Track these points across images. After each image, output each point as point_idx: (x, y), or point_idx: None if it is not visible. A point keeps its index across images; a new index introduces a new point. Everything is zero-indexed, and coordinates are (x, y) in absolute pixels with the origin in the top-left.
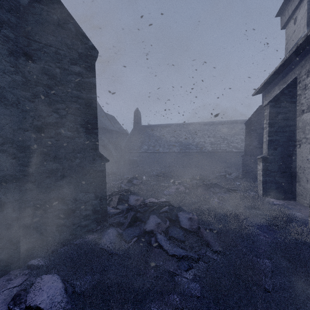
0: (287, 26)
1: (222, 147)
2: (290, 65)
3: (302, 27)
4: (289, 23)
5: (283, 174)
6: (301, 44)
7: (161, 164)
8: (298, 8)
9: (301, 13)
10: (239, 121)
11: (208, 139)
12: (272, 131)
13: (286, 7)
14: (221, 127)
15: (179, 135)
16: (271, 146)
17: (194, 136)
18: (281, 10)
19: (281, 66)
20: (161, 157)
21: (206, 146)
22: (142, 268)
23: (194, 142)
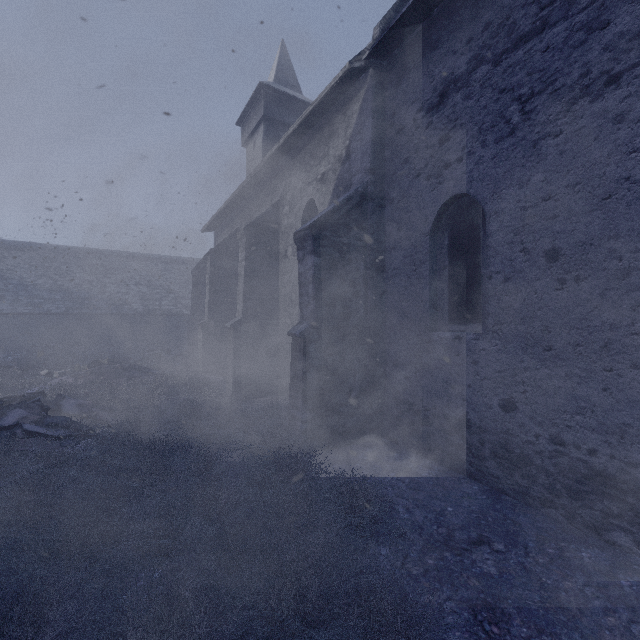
0: (248, 147)
1: (164, 307)
2: (235, 210)
3: (259, 160)
4: (250, 144)
5: (225, 343)
6: (237, 195)
7: (5, 343)
8: (256, 132)
9: (259, 141)
10: (197, 261)
11: (136, 288)
12: (214, 289)
13: (246, 120)
14: (164, 267)
15: (65, 274)
16: (213, 309)
17: (106, 281)
18: (242, 121)
19: (225, 208)
20: (7, 326)
21: (132, 302)
22: (5, 455)
23: (105, 292)
